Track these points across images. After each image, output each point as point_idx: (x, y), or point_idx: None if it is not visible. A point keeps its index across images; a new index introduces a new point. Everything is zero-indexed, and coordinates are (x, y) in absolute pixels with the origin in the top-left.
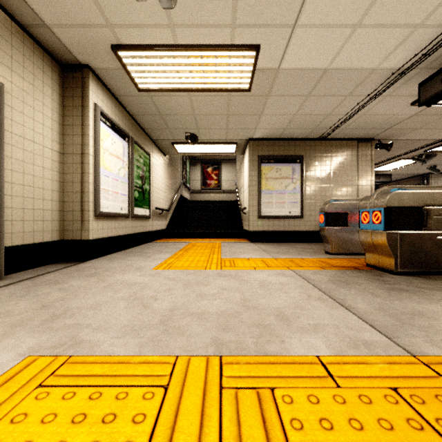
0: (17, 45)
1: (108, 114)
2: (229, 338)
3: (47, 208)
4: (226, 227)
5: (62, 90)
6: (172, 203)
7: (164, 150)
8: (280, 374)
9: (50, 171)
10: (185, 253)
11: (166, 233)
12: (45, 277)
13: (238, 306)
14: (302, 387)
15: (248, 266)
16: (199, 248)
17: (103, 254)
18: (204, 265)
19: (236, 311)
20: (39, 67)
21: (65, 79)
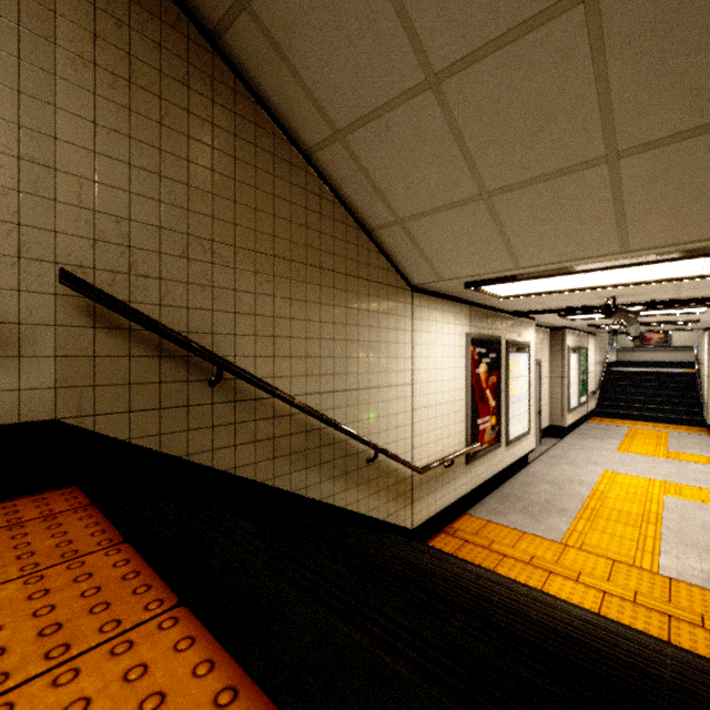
0: (541, 337)
1: (570, 345)
2: (668, 479)
3: (546, 409)
4: (676, 411)
5: (549, 341)
6: (601, 380)
7: (595, 333)
8: (683, 486)
9: (547, 389)
10: (631, 441)
11: (596, 412)
12: (559, 446)
13: (674, 474)
14: (689, 488)
15: (690, 460)
16: (643, 437)
17: (566, 434)
18: (653, 454)
19: (673, 475)
20: (544, 339)
21: (551, 336)
